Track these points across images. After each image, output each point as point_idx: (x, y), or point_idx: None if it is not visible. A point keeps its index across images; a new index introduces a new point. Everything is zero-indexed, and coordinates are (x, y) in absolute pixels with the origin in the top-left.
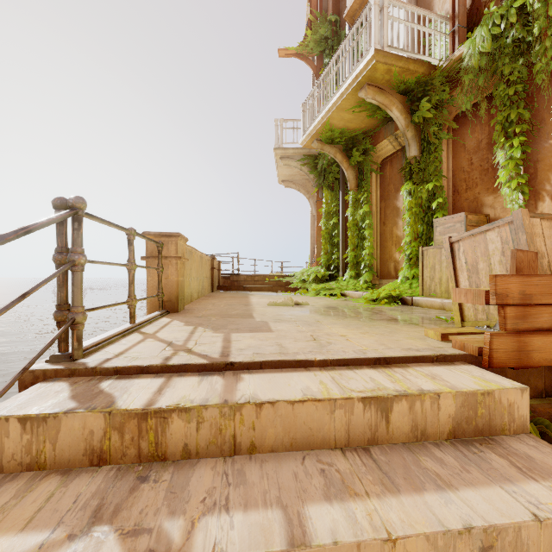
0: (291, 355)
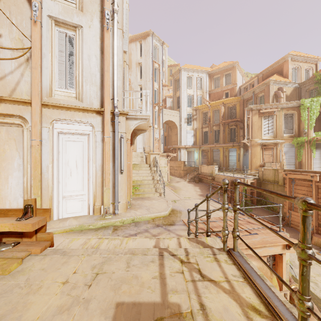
0: (130, 251)
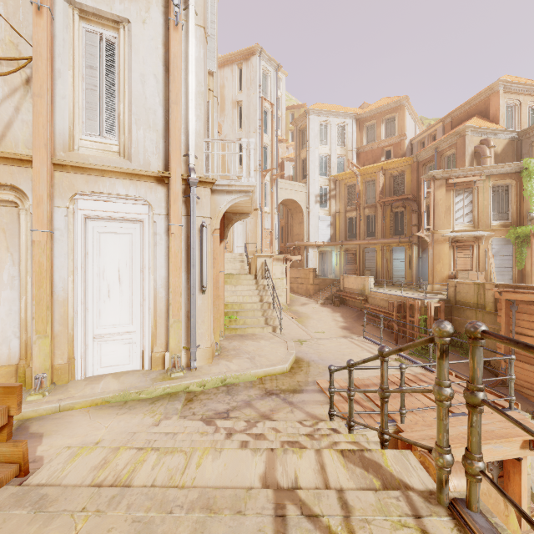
0: (203, 498)
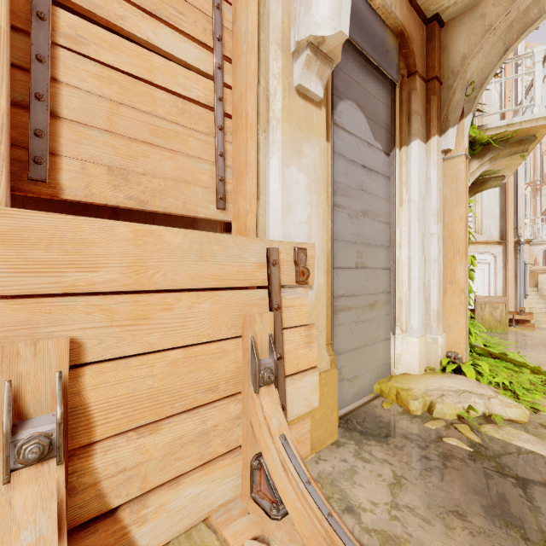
0: None
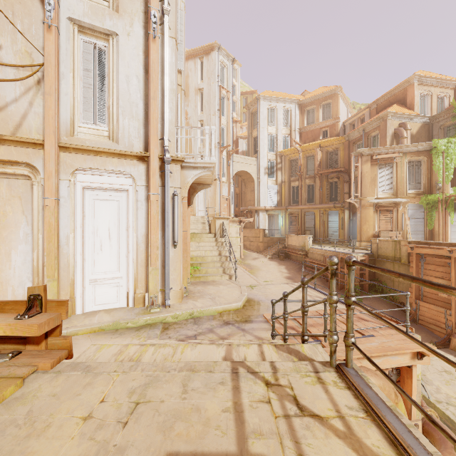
0: (188, 366)
